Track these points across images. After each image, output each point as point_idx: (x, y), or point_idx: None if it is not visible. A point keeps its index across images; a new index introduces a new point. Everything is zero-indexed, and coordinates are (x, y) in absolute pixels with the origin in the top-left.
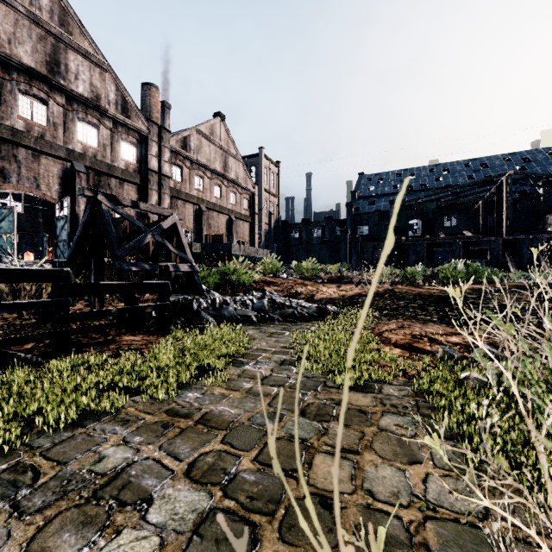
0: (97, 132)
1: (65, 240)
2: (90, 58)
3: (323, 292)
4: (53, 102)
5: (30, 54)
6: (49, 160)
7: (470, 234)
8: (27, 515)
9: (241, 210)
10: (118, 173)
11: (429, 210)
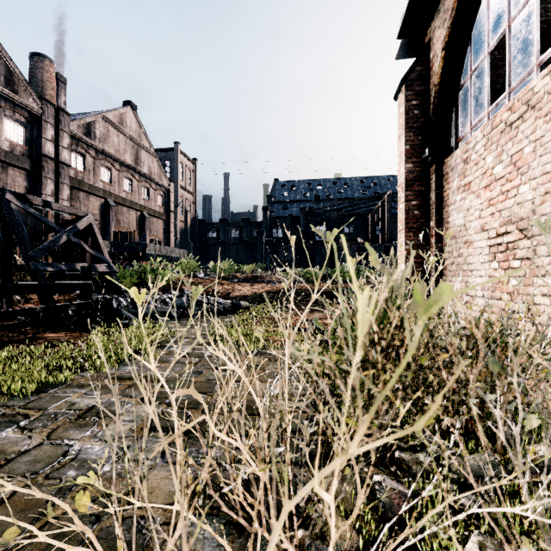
0: None
1: None
2: None
3: (238, 291)
4: None
5: None
6: None
7: (362, 240)
8: (36, 430)
9: (155, 206)
10: (0, 155)
11: (331, 218)
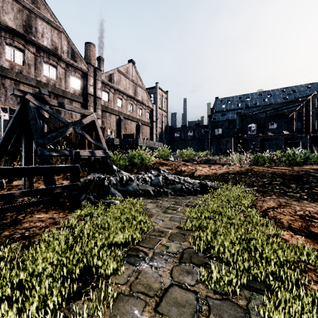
0: (55, 70)
1: None
2: (51, 24)
3: (200, 171)
4: (27, 51)
5: (12, 20)
6: (25, 87)
7: (288, 132)
8: None
9: (145, 119)
10: (69, 96)
11: (261, 118)
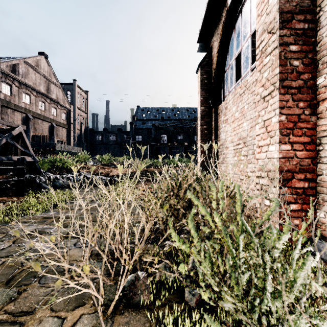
0: None
1: None
2: None
3: (114, 172)
4: None
5: None
6: None
7: (187, 143)
8: (5, 241)
9: (61, 120)
10: None
11: (170, 130)
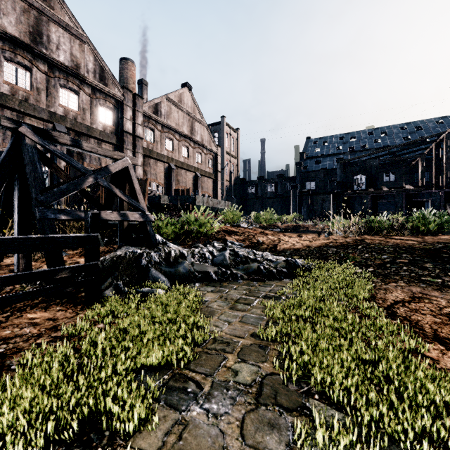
0: (77, 97)
1: None
2: (70, 30)
3: (286, 242)
4: (36, 69)
5: (14, 25)
6: (33, 122)
7: (412, 187)
8: None
9: (206, 168)
10: (96, 134)
11: (372, 166)
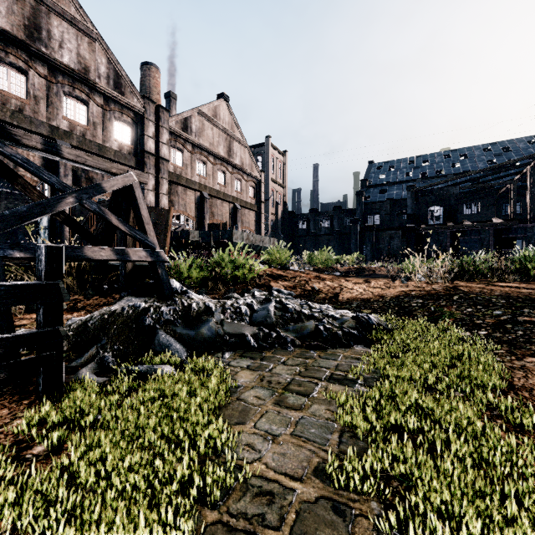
0: (86, 109)
1: (45, 227)
2: (76, 25)
3: (350, 290)
4: (33, 72)
5: (5, 16)
6: None
7: (501, 220)
8: None
9: (247, 198)
10: (110, 155)
11: (451, 195)
